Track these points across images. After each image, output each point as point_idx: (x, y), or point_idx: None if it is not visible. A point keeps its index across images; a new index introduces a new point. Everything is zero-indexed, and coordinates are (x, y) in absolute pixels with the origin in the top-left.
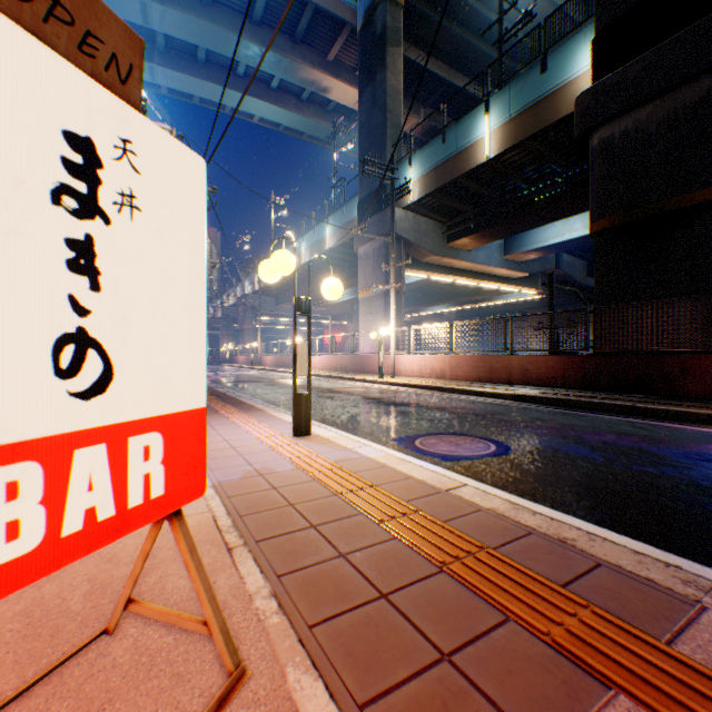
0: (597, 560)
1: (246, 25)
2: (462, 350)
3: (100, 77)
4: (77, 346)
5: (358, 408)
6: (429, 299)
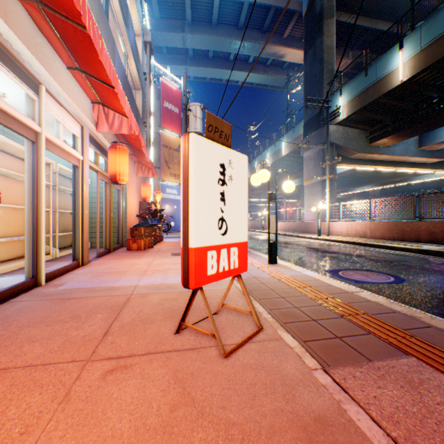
0: (429, 325)
1: (234, 31)
2: (379, 218)
3: (223, 142)
4: (221, 221)
5: (303, 253)
6: (356, 182)
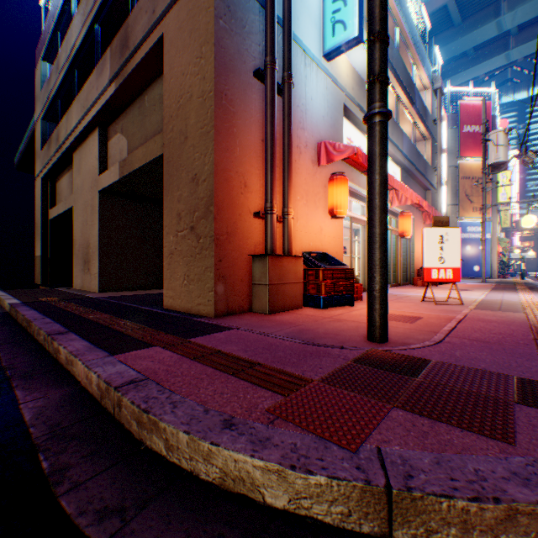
0: None
1: None
2: None
3: (443, 225)
4: (440, 258)
5: None
6: None
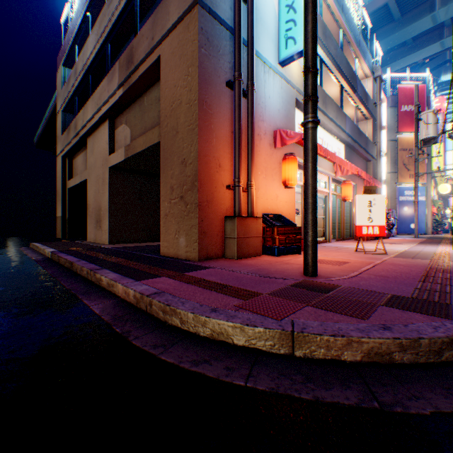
0: None
1: None
2: None
3: (371, 193)
4: (368, 218)
5: None
6: None
